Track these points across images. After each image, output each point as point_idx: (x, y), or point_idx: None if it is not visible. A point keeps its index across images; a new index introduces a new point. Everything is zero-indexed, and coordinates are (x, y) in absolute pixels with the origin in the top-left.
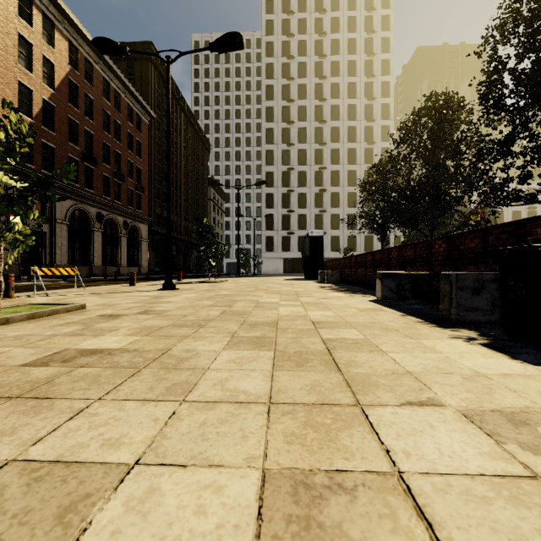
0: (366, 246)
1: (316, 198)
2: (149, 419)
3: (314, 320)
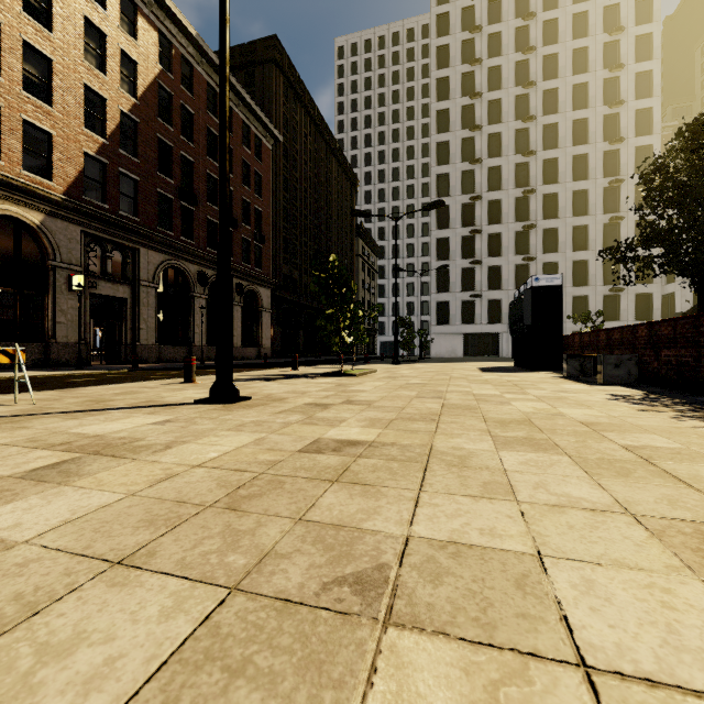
0: (606, 312)
1: (517, 239)
2: None
3: None
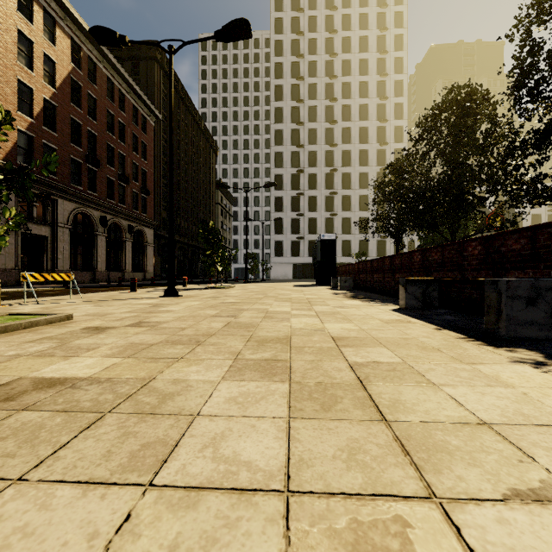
0: (378, 251)
1: (327, 201)
2: (81, 534)
3: (334, 336)
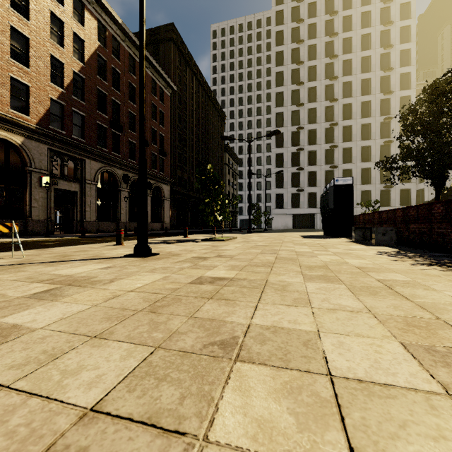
0: (382, 201)
1: (326, 154)
2: None
3: None
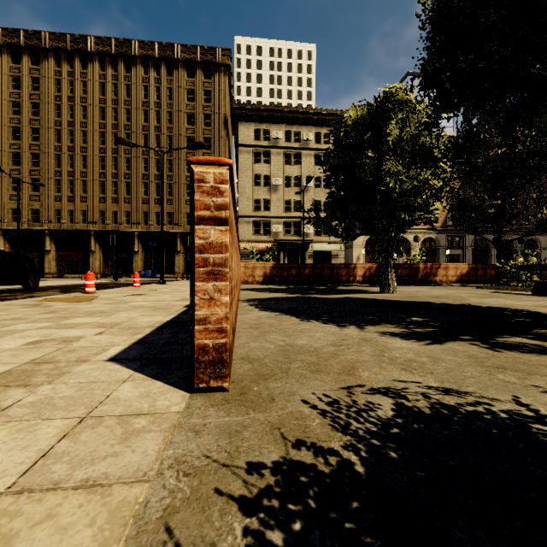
0: None
1: None
2: None
3: None
